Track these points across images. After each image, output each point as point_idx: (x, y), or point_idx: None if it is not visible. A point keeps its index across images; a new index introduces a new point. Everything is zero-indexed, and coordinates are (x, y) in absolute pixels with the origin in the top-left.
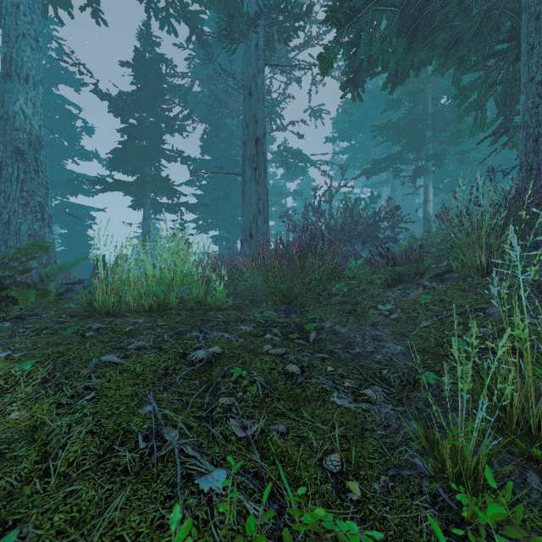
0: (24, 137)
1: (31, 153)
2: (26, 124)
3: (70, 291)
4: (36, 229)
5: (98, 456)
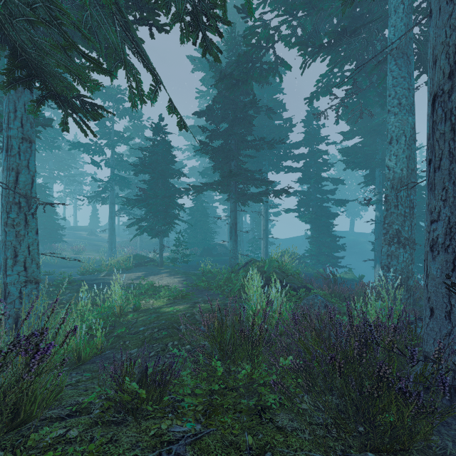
0: (387, 185)
1: (393, 194)
2: (390, 174)
3: (304, 299)
4: (393, 250)
5: (160, 319)
